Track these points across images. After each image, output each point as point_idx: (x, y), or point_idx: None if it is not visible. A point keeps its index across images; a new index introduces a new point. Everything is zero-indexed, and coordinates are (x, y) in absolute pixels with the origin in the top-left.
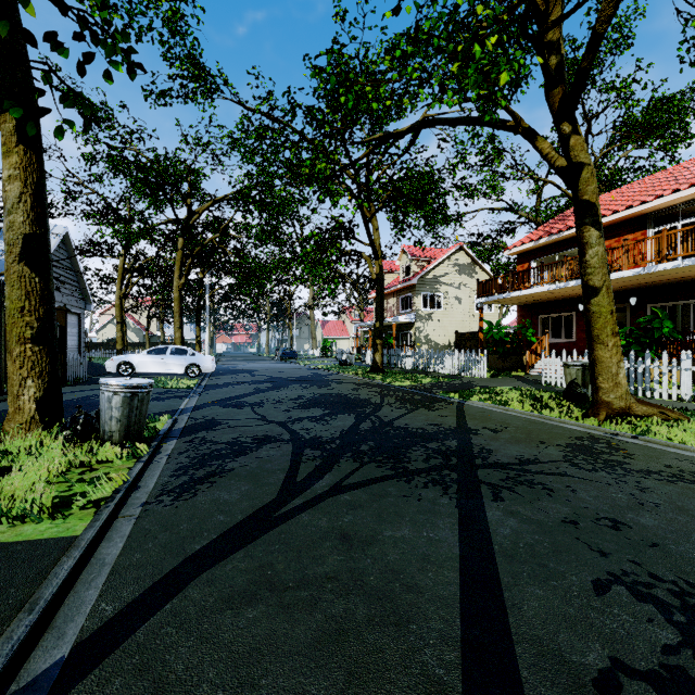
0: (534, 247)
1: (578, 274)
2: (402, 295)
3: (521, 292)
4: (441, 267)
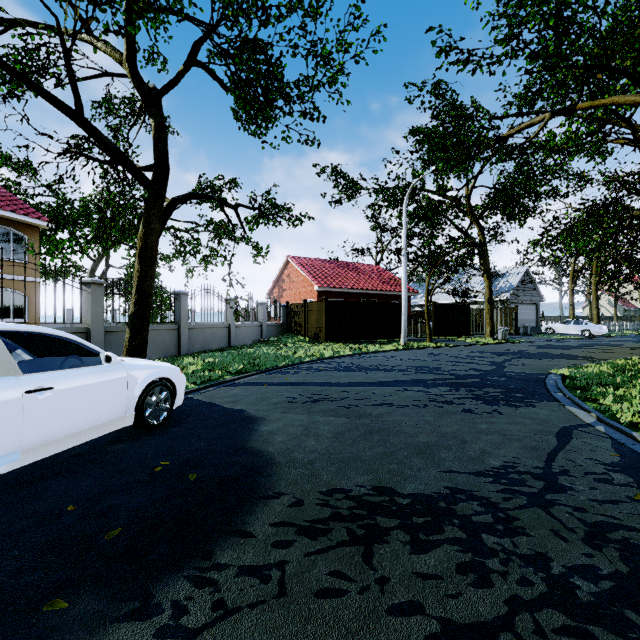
0: None
1: None
2: None
3: None
4: None
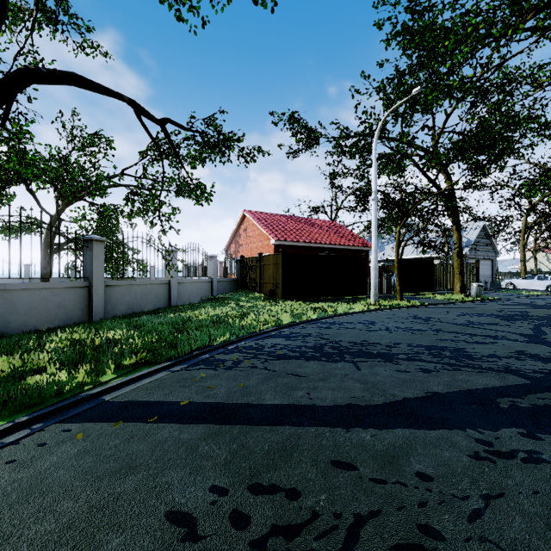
0: None
1: None
2: None
3: None
4: None
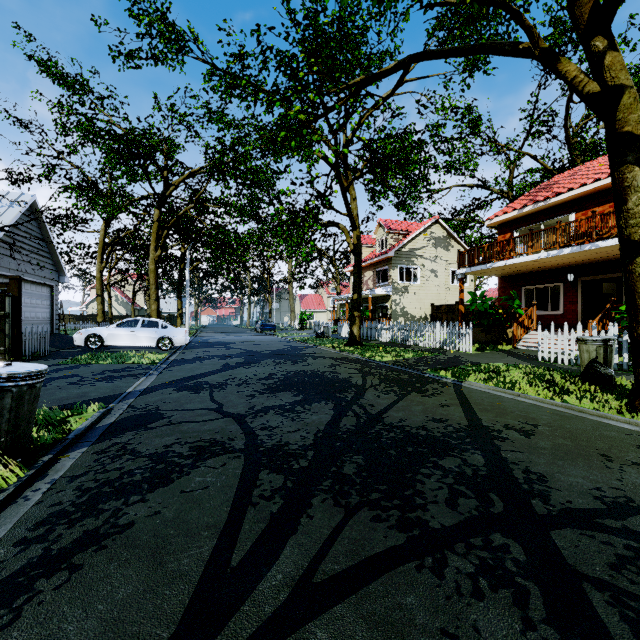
0: (517, 216)
1: (571, 241)
2: (378, 269)
3: (507, 262)
4: (417, 240)
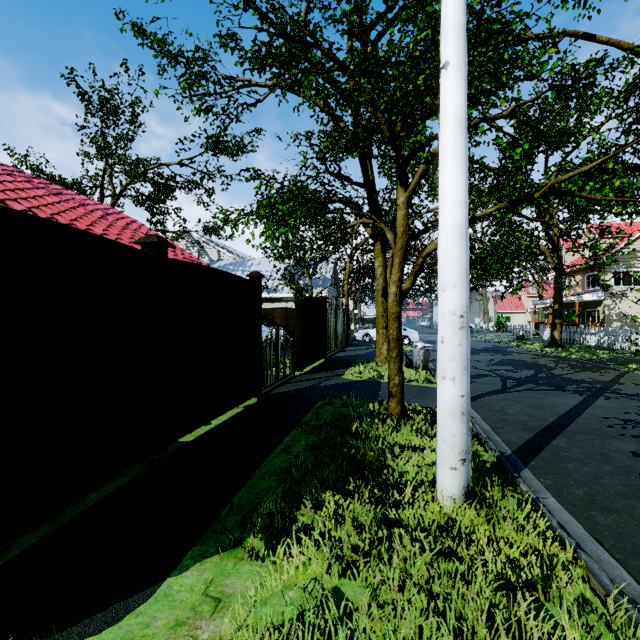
0: None
1: None
2: (587, 274)
3: None
4: (639, 242)
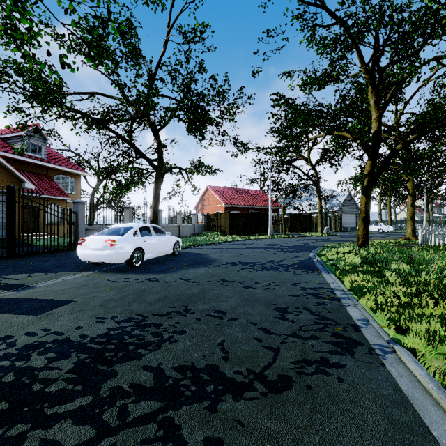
0: None
1: None
2: None
3: None
4: None
